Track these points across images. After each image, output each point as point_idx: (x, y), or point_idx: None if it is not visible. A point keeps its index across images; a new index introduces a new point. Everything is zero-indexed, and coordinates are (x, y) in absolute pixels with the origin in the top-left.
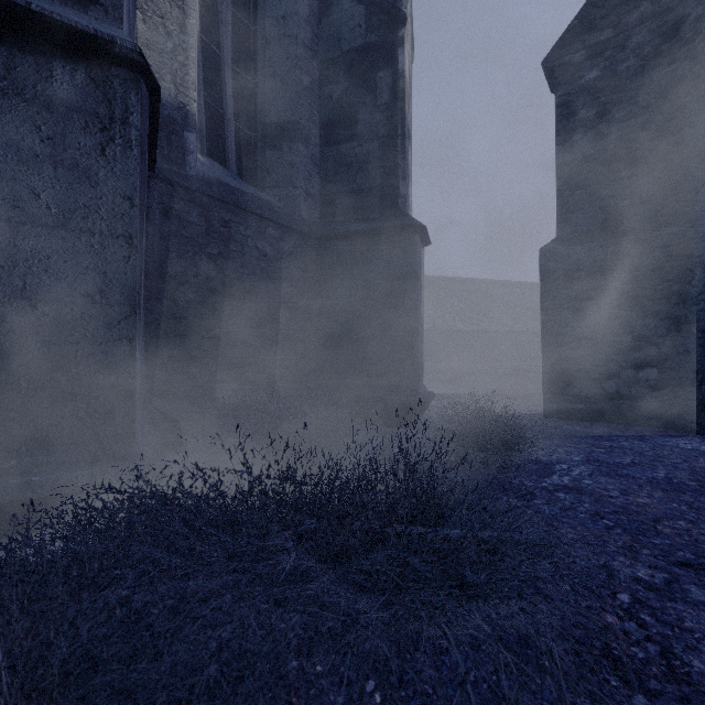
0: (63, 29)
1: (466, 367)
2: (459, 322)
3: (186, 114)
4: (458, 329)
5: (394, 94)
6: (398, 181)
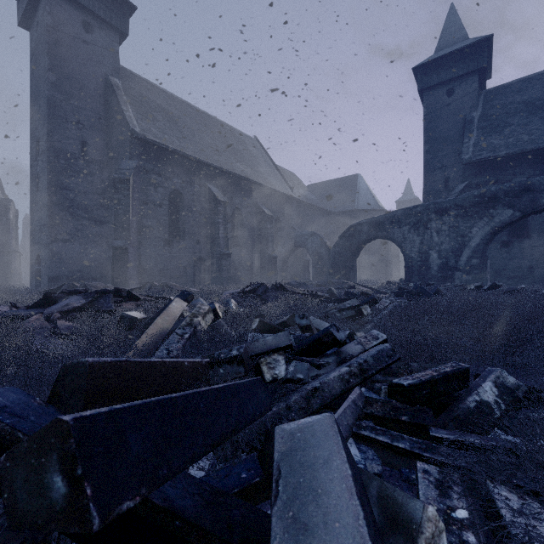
0: None
1: None
2: None
3: None
4: None
5: (7, 222)
6: (8, 241)
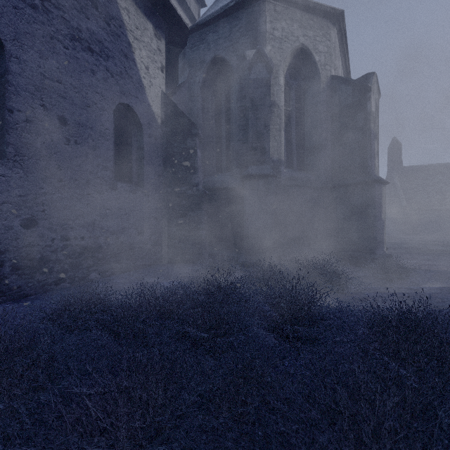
0: (261, 175)
1: None
2: None
3: (280, 161)
4: None
5: (365, 122)
6: (367, 160)
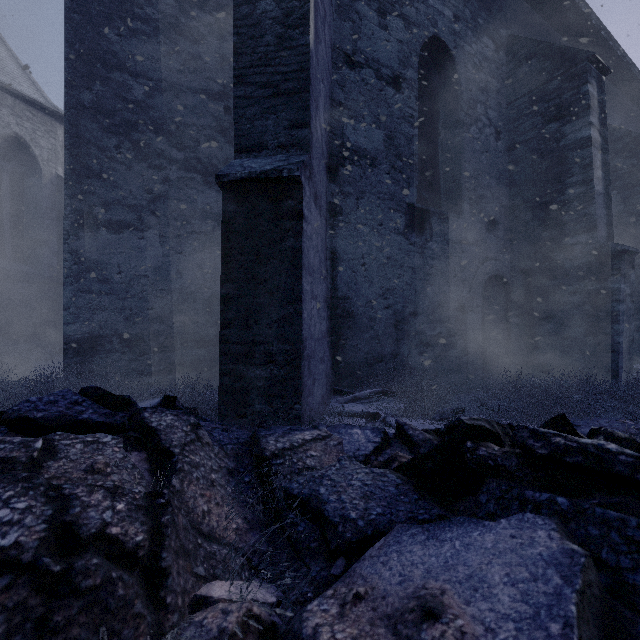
0: None
1: None
2: None
3: None
4: None
5: None
6: None
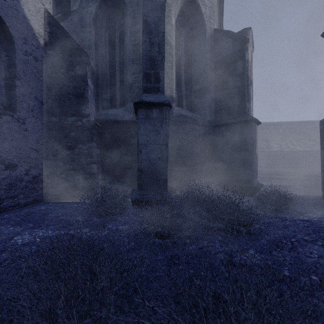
0: (155, 103)
1: (299, 171)
2: (298, 146)
3: (172, 98)
4: (297, 150)
5: (244, 69)
6: (245, 102)
